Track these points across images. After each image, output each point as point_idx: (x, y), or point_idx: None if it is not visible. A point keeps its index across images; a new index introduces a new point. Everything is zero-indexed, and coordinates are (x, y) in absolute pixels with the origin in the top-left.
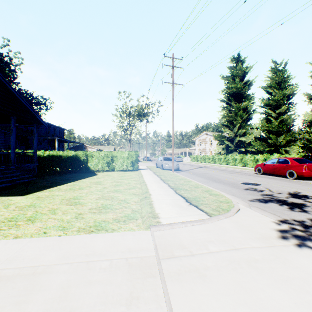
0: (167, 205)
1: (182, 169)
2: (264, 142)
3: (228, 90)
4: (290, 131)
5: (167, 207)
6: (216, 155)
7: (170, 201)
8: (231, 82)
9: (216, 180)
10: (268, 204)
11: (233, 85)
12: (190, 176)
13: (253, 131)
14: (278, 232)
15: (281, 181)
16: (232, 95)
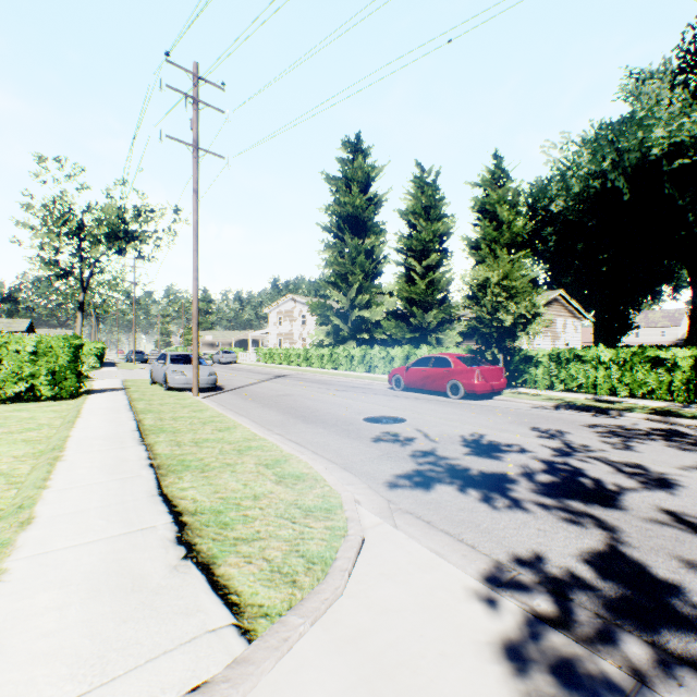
0: (64, 594)
1: (228, 386)
2: (404, 321)
3: (339, 209)
4: (444, 303)
5: (50, 618)
6: (313, 348)
7: (102, 551)
8: (345, 192)
9: (307, 415)
10: (435, 492)
11: (349, 199)
12: (243, 407)
13: (385, 300)
14: (504, 671)
15: (440, 406)
16: (346, 220)
